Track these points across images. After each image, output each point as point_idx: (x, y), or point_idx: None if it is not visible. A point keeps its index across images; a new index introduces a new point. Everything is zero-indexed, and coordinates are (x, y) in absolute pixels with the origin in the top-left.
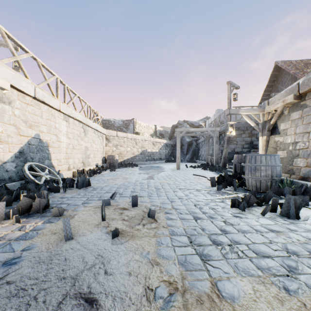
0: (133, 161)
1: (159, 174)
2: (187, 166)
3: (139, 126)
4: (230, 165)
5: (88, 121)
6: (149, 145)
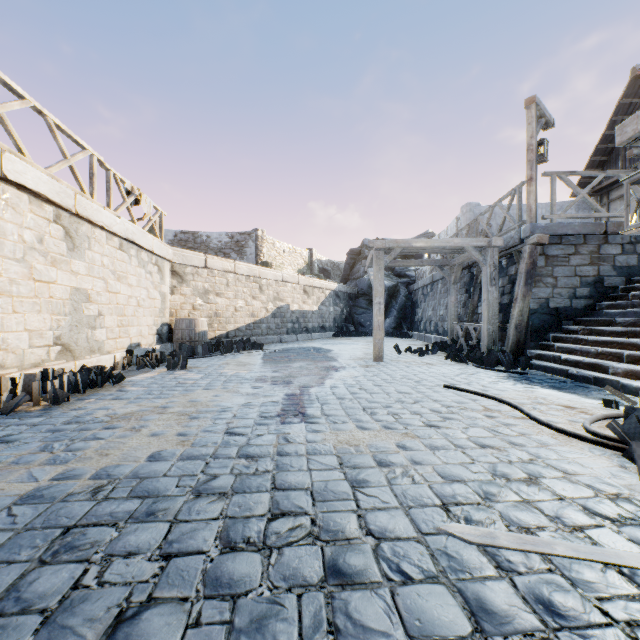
0: (252, 335)
1: (326, 385)
2: (399, 351)
3: (270, 248)
4: (534, 348)
5: (88, 206)
6: (296, 293)
